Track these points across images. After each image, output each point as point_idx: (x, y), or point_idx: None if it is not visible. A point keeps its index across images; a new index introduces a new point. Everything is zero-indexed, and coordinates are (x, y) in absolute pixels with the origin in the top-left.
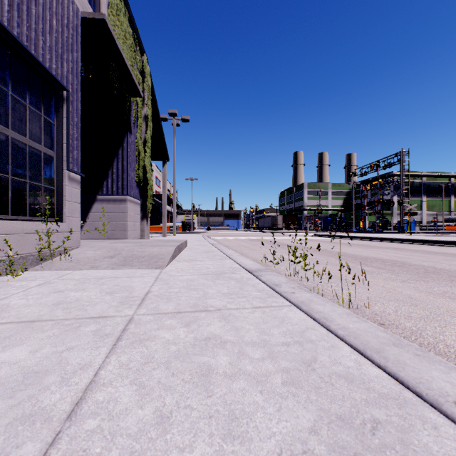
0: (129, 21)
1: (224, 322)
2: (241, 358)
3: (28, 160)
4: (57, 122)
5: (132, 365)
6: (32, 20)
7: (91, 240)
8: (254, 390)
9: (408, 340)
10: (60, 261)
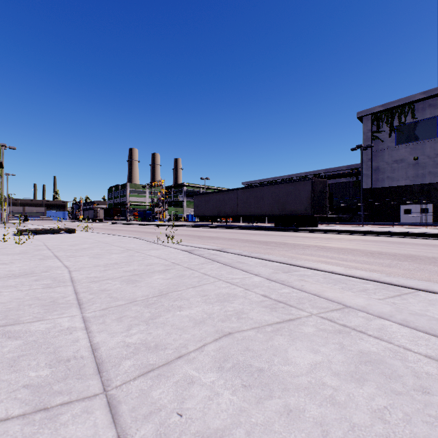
0: None
1: None
2: None
3: None
4: None
5: None
6: None
7: None
8: None
9: None
10: None
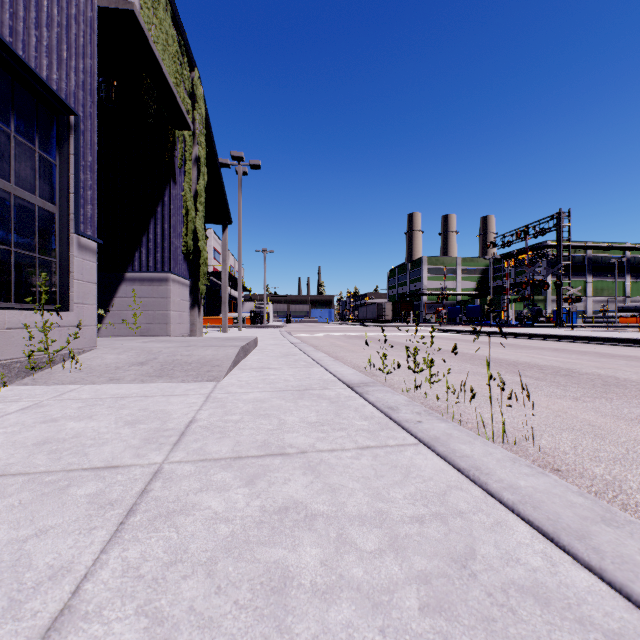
0: (172, 20)
1: (311, 476)
2: (342, 550)
3: (13, 217)
4: (60, 161)
5: (147, 568)
6: (19, 4)
7: (116, 338)
8: (370, 626)
9: (603, 498)
10: (63, 371)
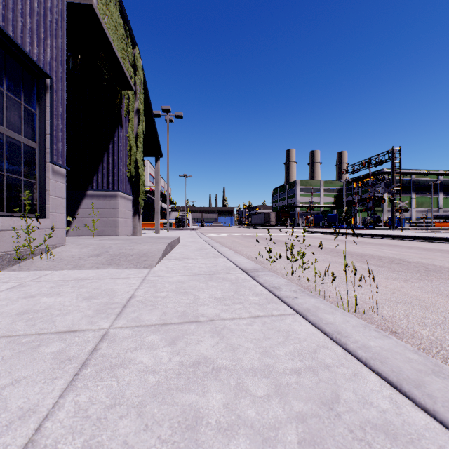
0: (120, 12)
1: (217, 338)
2: (239, 395)
3: (5, 151)
4: (39, 111)
5: (93, 410)
6: None
7: (80, 237)
8: None
9: (429, 353)
10: (41, 260)
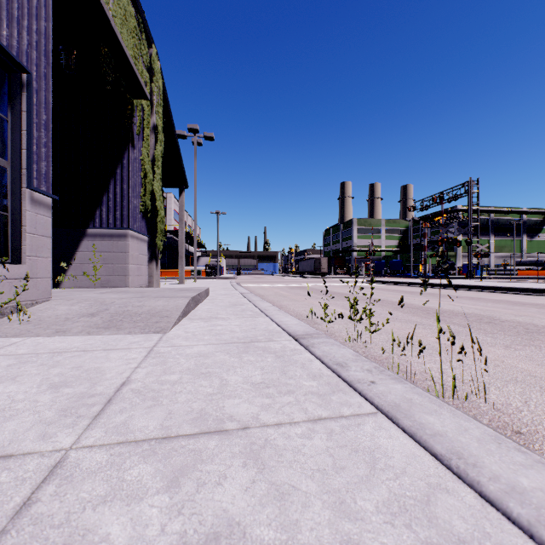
0: None
1: (253, 469)
2: None
3: None
4: (12, 117)
5: None
6: None
7: (78, 289)
8: None
9: None
10: (11, 322)
